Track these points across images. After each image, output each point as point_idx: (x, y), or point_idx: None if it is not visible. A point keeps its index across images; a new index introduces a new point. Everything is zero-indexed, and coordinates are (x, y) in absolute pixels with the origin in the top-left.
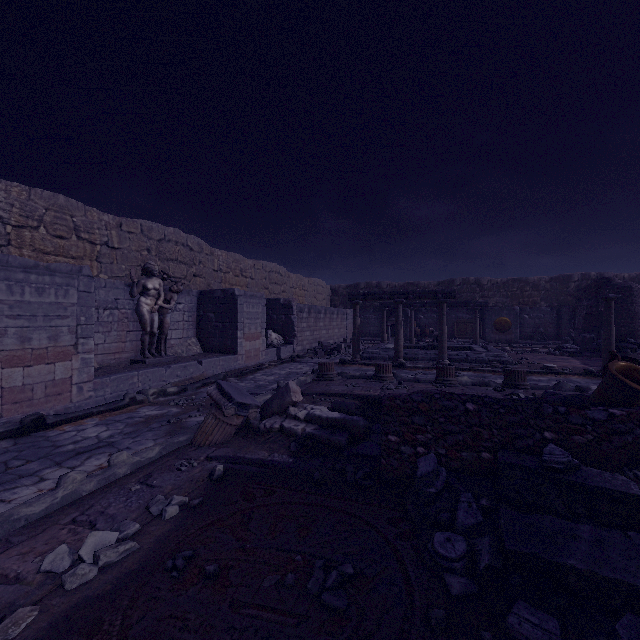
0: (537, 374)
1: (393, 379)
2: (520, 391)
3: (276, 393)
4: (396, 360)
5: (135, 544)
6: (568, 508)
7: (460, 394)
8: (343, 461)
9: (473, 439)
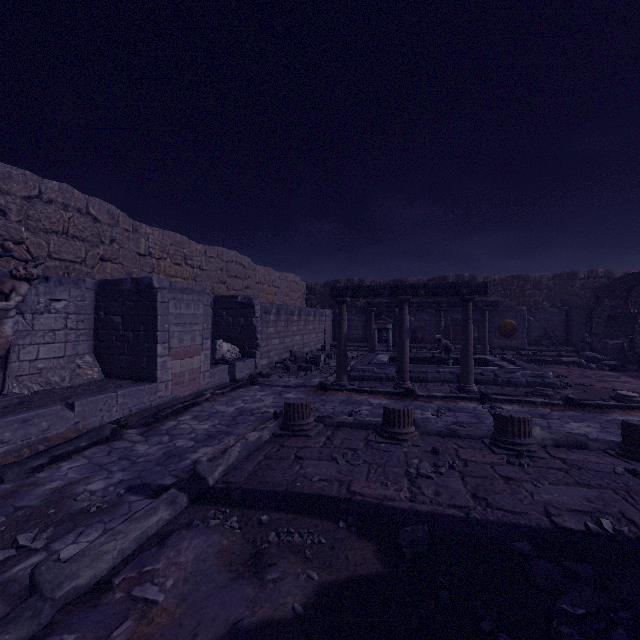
0: (618, 409)
1: (416, 435)
2: None
3: None
4: (400, 384)
5: None
6: None
7: None
8: None
9: None
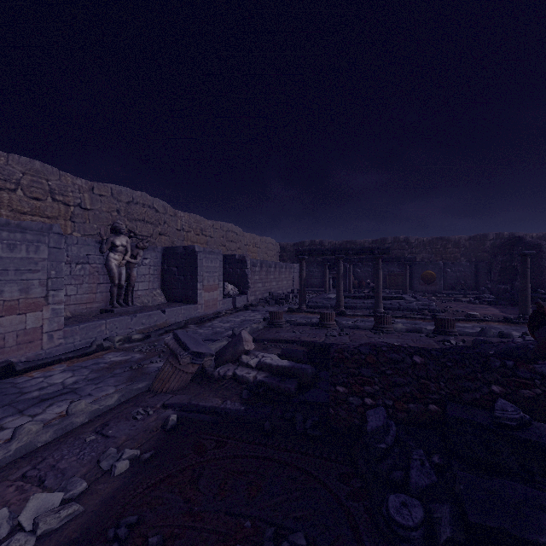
0: (462, 321)
1: (336, 326)
2: (451, 338)
3: (229, 342)
4: (337, 309)
5: (79, 507)
6: (522, 466)
7: (407, 347)
8: (292, 409)
9: (420, 391)
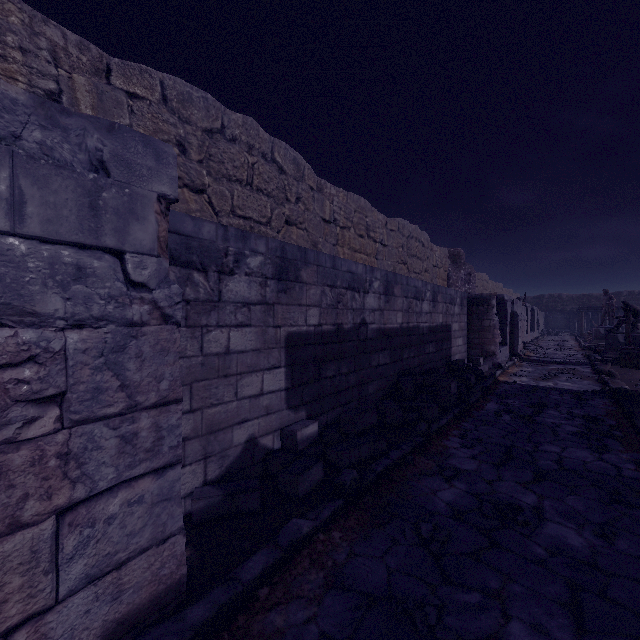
0: None
1: None
2: None
3: None
4: None
5: None
6: None
7: None
8: None
9: None
